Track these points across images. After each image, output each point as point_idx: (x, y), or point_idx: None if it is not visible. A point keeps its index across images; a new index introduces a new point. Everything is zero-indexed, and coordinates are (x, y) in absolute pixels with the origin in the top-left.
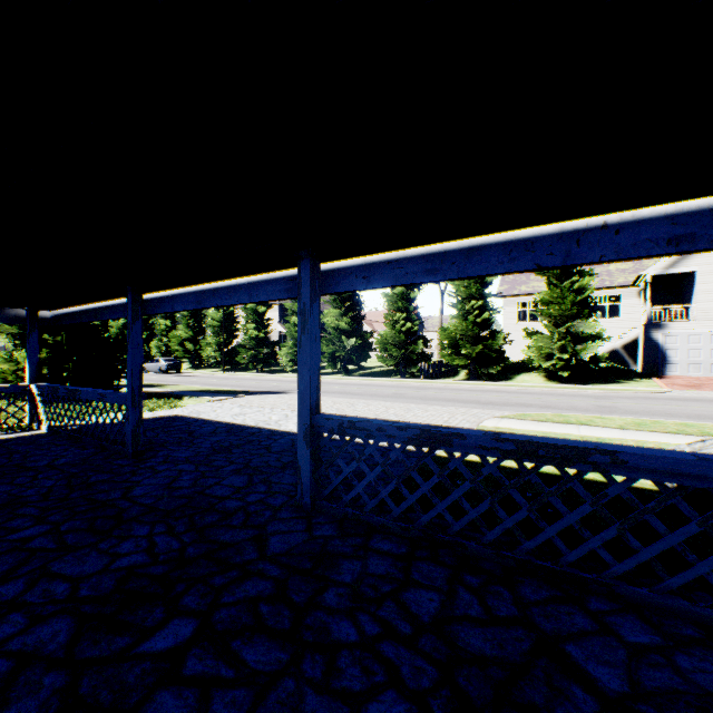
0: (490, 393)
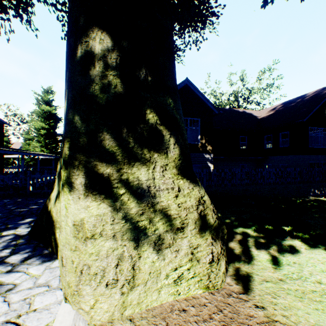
0: None
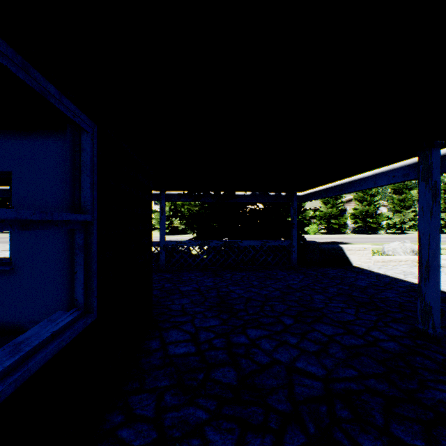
0: None
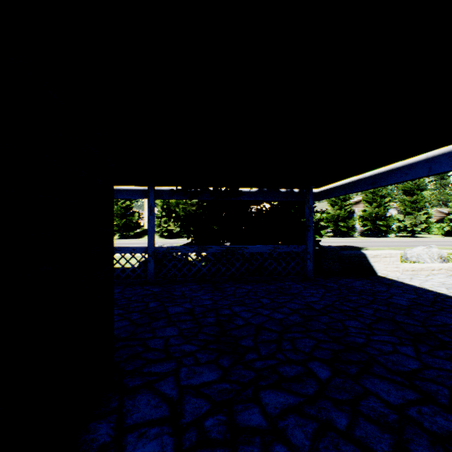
0: (122, 244)
